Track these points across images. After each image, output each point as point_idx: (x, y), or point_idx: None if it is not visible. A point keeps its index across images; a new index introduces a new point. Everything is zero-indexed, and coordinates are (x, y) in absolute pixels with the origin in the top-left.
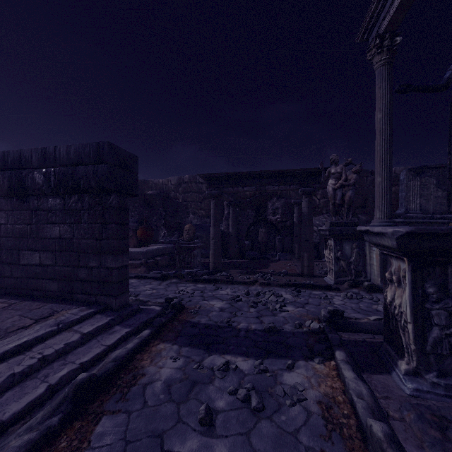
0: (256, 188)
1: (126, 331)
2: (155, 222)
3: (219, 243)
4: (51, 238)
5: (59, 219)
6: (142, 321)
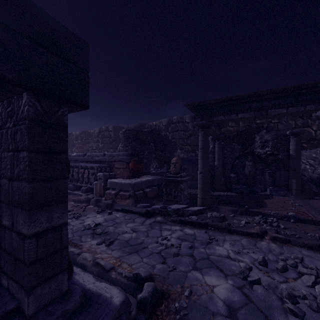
0: (255, 114)
1: None
2: (146, 156)
3: (208, 177)
4: None
5: None
6: None
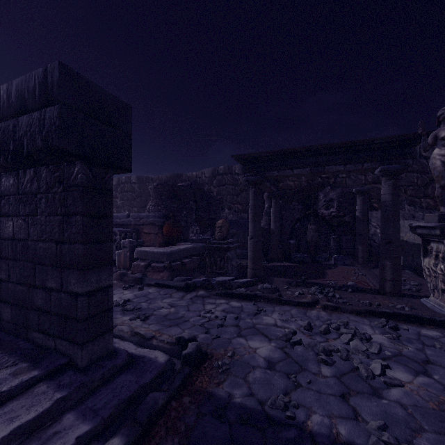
0: (311, 170)
1: (78, 434)
2: (184, 218)
3: (260, 243)
4: (4, 238)
5: (13, 209)
6: (122, 399)
